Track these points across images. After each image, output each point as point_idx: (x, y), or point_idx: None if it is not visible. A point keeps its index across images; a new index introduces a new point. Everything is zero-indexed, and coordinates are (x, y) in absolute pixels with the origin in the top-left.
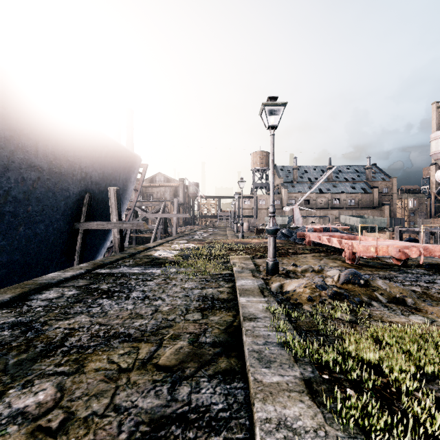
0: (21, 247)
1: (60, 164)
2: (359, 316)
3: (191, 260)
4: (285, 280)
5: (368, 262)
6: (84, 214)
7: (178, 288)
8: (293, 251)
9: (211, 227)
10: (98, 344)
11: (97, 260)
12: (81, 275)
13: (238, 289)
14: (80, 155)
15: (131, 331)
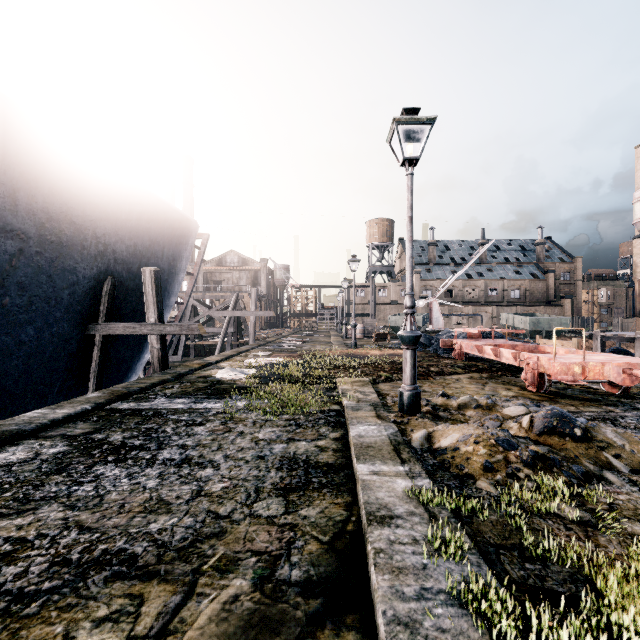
0: None
1: (58, 229)
2: (592, 507)
3: (273, 386)
4: (435, 426)
5: (563, 390)
6: (103, 311)
7: (246, 440)
8: (437, 370)
9: (307, 330)
10: (58, 587)
11: (120, 386)
12: (84, 413)
13: (354, 444)
14: (94, 215)
15: (139, 546)
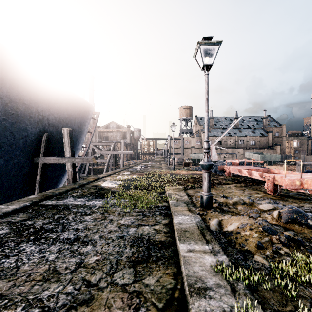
0: None
1: (16, 107)
2: None
3: (131, 191)
4: (222, 216)
5: (287, 193)
6: (42, 151)
7: (114, 225)
8: (217, 182)
9: (150, 161)
10: None
11: (48, 191)
12: (25, 208)
13: (176, 229)
14: (36, 100)
15: None
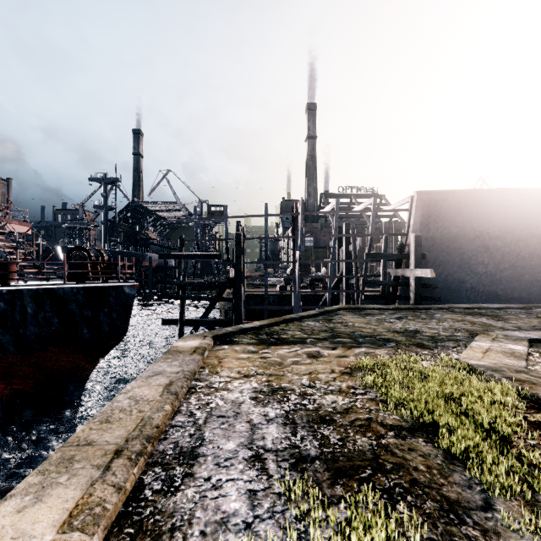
0: (526, 289)
1: None
2: None
3: None
4: None
5: None
6: None
7: None
8: None
9: None
10: None
11: None
12: None
13: None
14: None
15: None
